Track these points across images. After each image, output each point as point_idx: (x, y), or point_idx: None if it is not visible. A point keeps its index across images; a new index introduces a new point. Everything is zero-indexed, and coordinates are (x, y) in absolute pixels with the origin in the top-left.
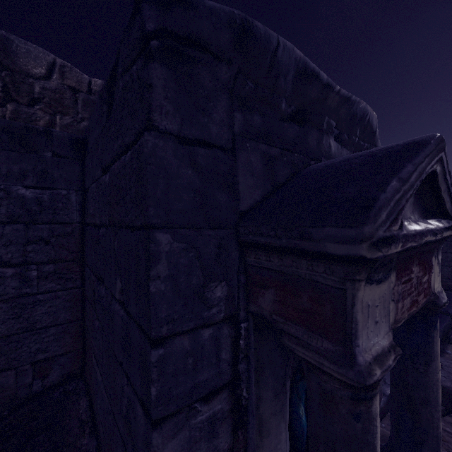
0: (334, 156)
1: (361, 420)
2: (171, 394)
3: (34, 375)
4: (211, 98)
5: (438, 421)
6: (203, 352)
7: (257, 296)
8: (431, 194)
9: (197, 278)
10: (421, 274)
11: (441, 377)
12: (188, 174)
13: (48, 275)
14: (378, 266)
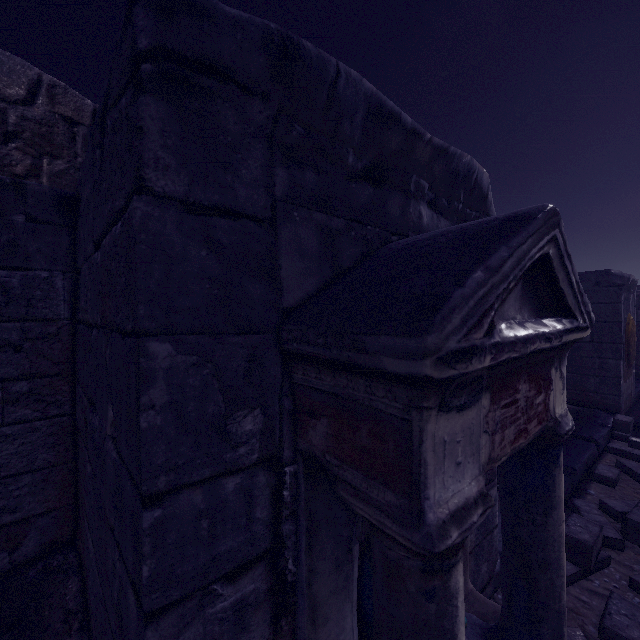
0: (427, 229)
1: (435, 600)
2: (175, 573)
3: None
4: (238, 147)
5: (560, 590)
6: (226, 510)
7: (307, 428)
8: (547, 285)
9: (216, 405)
10: (534, 393)
11: (576, 527)
12: (201, 256)
13: (19, 397)
14: (457, 388)
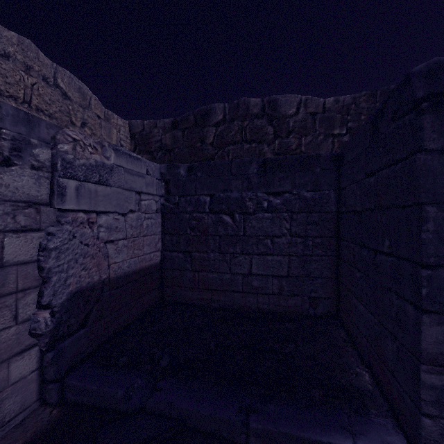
0: None
1: None
2: (436, 300)
3: (309, 304)
4: None
5: None
6: None
7: None
8: None
9: None
10: None
11: None
12: None
13: (317, 245)
14: None
